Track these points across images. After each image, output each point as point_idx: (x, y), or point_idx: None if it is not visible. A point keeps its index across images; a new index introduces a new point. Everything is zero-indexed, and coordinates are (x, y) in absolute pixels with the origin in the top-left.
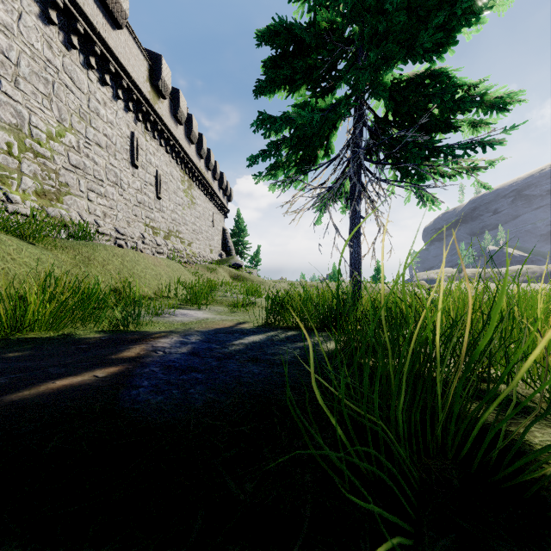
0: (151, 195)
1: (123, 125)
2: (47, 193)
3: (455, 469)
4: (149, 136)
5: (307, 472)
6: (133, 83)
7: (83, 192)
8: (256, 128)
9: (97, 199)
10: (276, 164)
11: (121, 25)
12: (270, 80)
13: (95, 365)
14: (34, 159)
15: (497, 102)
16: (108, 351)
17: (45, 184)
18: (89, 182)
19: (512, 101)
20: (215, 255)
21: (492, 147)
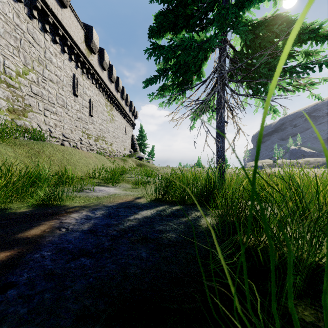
0: (86, 114)
1: (68, 69)
2: (16, 110)
3: None
4: (85, 77)
5: None
6: (74, 43)
7: (41, 110)
8: (149, 55)
9: (51, 115)
10: (164, 87)
11: (66, 5)
12: (160, 26)
13: None
14: (6, 88)
15: None
16: (20, 228)
17: (14, 105)
18: (45, 104)
19: None
20: (127, 151)
21: (327, 66)
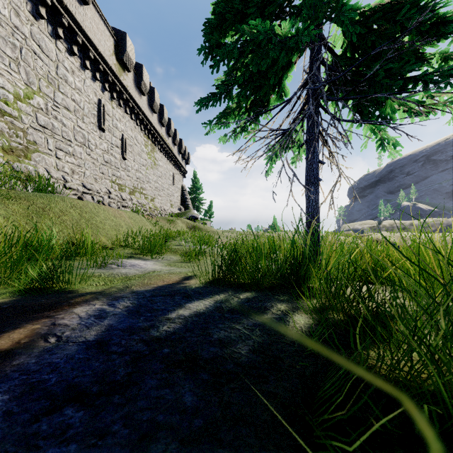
0: (118, 156)
1: (91, 92)
2: (15, 149)
3: None
4: (115, 104)
5: None
6: (99, 55)
7: (52, 150)
8: (204, 57)
9: (65, 157)
10: (227, 111)
11: (88, 1)
12: (220, 18)
13: None
14: (0, 118)
15: None
16: None
17: (12, 141)
18: (57, 141)
19: None
20: (175, 209)
21: None
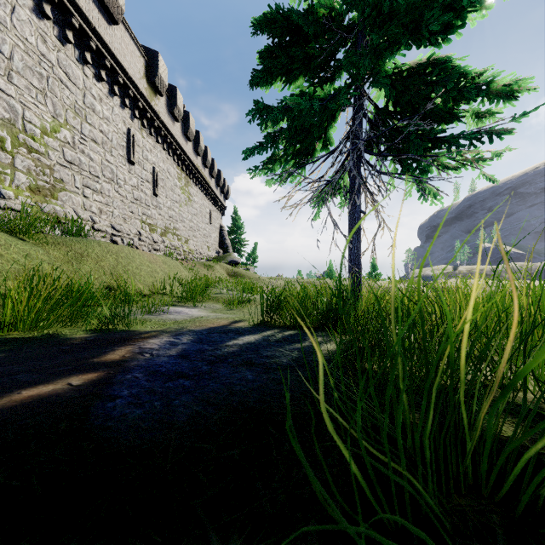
0: (148, 192)
1: (119, 121)
2: (42, 189)
3: (496, 512)
4: (146, 133)
5: (311, 517)
6: (129, 79)
7: (79, 188)
8: (252, 118)
9: (93, 195)
10: (273, 158)
11: (117, 20)
12: (267, 70)
13: (72, 370)
14: (27, 155)
15: (504, 90)
16: (91, 353)
17: (39, 180)
18: (84, 178)
19: (520, 89)
20: (212, 252)
21: (499, 137)
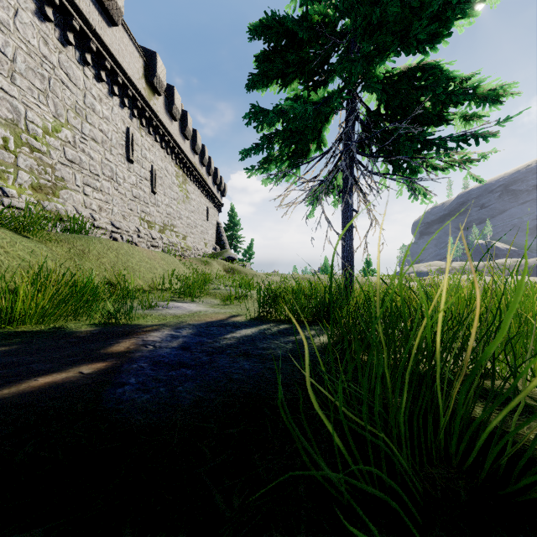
0: (147, 190)
1: (119, 121)
2: (43, 187)
3: (462, 479)
4: (144, 132)
5: (301, 482)
6: (128, 79)
7: (79, 186)
8: (249, 121)
9: (93, 193)
10: (269, 158)
11: (117, 22)
12: (263, 74)
13: (82, 360)
14: (30, 154)
15: (490, 94)
16: (98, 345)
17: (41, 178)
18: (84, 176)
19: (505, 93)
20: (209, 248)
21: (485, 140)
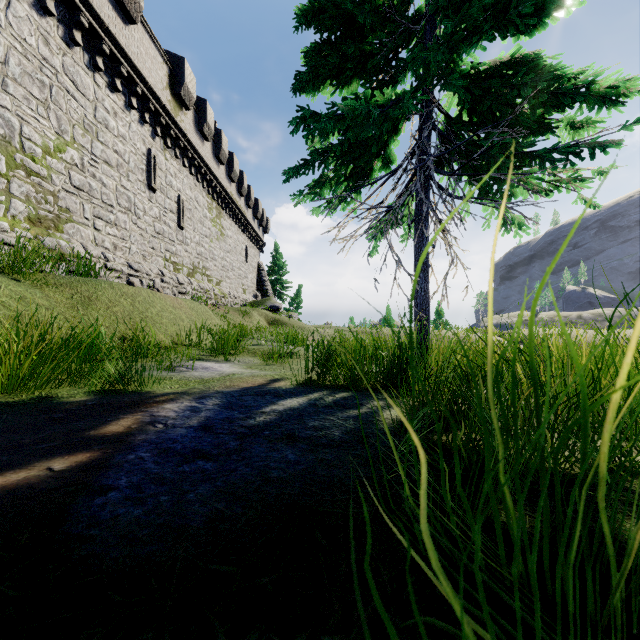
0: (172, 225)
1: (138, 140)
2: (43, 220)
3: None
4: (169, 154)
5: None
6: (149, 89)
7: (89, 219)
8: (295, 129)
9: (106, 228)
10: (321, 180)
11: (135, 19)
12: (313, 72)
13: (57, 448)
14: (26, 178)
15: (608, 93)
16: (89, 424)
17: (40, 209)
18: (95, 207)
19: (629, 91)
20: (249, 296)
21: (603, 151)
